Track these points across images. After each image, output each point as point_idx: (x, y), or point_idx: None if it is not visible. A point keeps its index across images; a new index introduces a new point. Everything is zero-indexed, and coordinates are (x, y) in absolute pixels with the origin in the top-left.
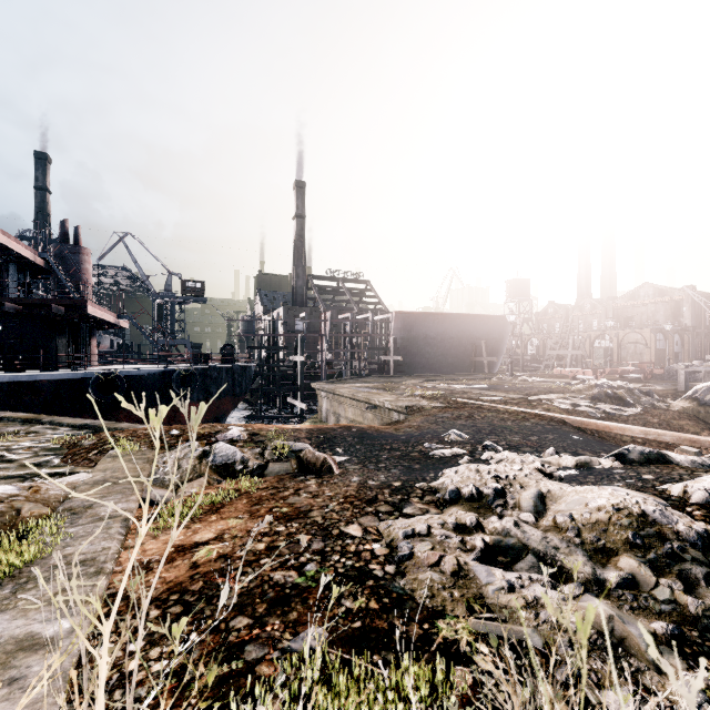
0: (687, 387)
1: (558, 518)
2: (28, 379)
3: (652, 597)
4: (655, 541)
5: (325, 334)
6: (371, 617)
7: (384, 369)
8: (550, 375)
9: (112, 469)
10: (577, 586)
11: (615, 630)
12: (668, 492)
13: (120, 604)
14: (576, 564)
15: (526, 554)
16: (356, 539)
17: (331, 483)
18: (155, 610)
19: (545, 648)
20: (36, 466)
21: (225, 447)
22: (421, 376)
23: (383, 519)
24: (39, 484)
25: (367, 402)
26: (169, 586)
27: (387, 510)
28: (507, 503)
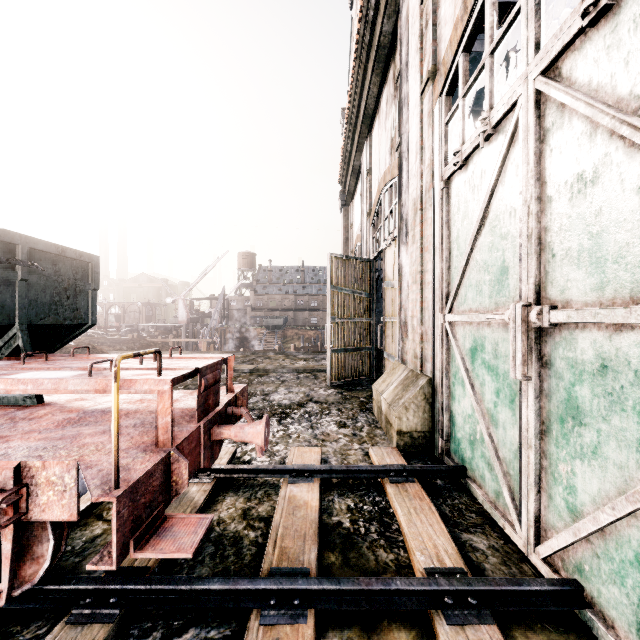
0: None
1: None
2: None
3: None
4: None
5: None
6: None
7: None
8: None
9: None
10: None
11: None
12: None
13: None
14: None
15: None
16: None
17: None
18: None
19: None
20: None
21: None
22: None
23: None
24: None
25: None
26: None
27: None
28: None
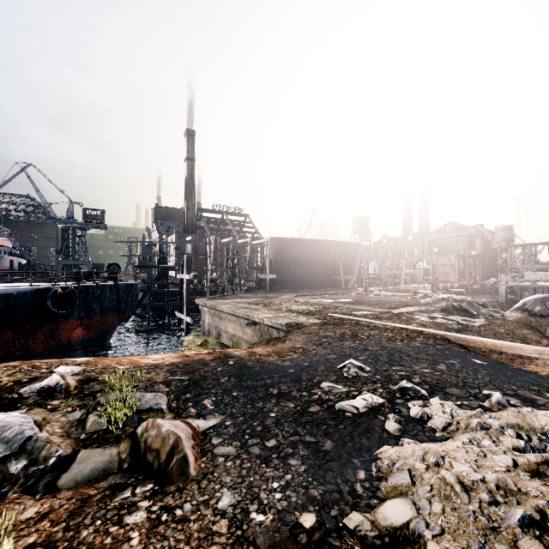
0: (506, 299)
1: None
2: None
3: None
4: None
5: (210, 255)
6: None
7: (261, 286)
8: (394, 290)
9: None
10: None
11: None
12: None
13: None
14: None
15: None
16: None
17: (175, 520)
18: None
19: None
20: None
21: (4, 425)
22: (292, 291)
23: None
24: None
25: (247, 318)
26: None
27: None
28: None
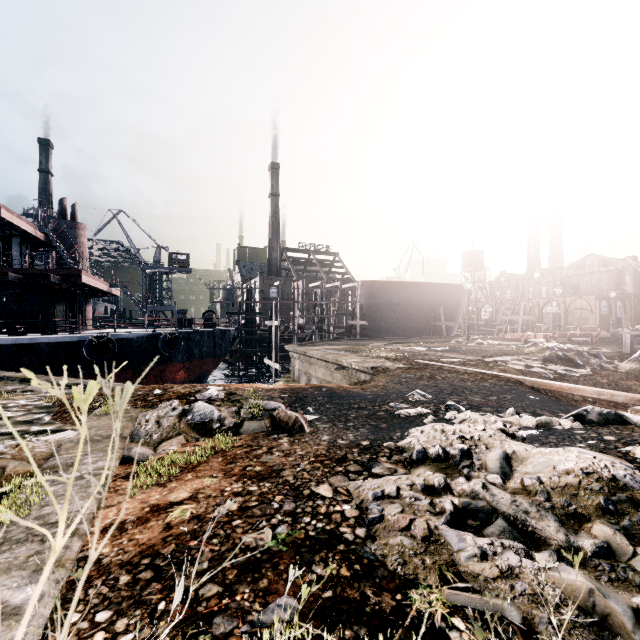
0: (632, 350)
1: (526, 481)
2: (28, 342)
3: (631, 568)
4: (627, 507)
5: (297, 301)
6: (342, 586)
7: (351, 333)
8: (504, 338)
9: (97, 427)
10: (551, 554)
11: (596, 606)
12: (632, 454)
13: (91, 568)
14: (548, 530)
15: (496, 517)
16: (327, 500)
17: (302, 441)
18: (126, 576)
19: (523, 624)
20: (27, 423)
21: (203, 406)
22: (384, 339)
23: (352, 479)
24: (26, 442)
25: (336, 363)
26: (141, 549)
27: (356, 470)
28: (473, 464)
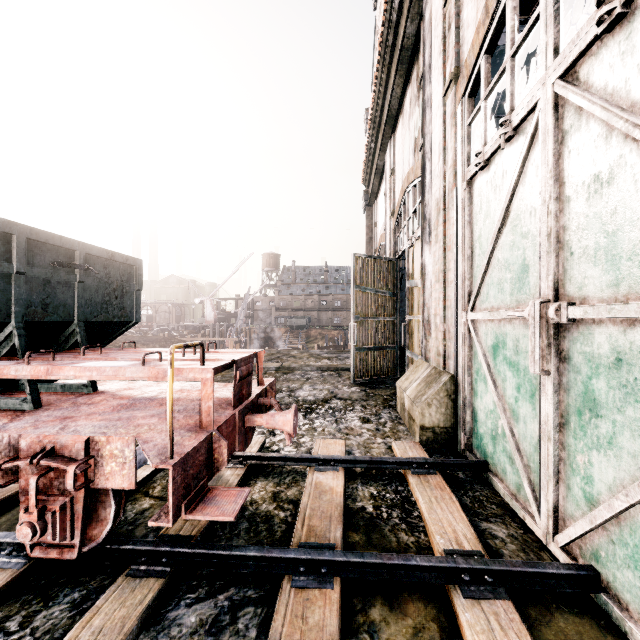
0: None
1: None
2: None
3: None
4: None
5: None
6: None
7: None
8: None
9: None
10: None
11: None
12: None
13: None
14: None
15: None
16: None
17: None
18: None
19: None
20: None
21: None
22: None
23: None
24: None
25: None
26: None
27: None
28: None
